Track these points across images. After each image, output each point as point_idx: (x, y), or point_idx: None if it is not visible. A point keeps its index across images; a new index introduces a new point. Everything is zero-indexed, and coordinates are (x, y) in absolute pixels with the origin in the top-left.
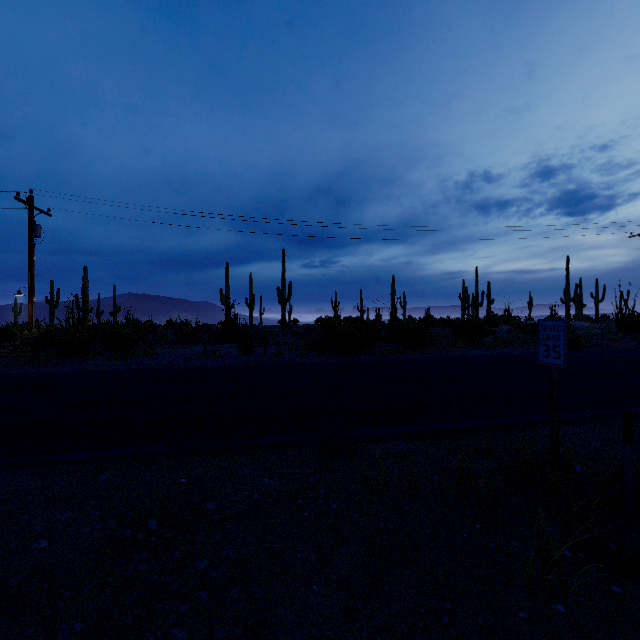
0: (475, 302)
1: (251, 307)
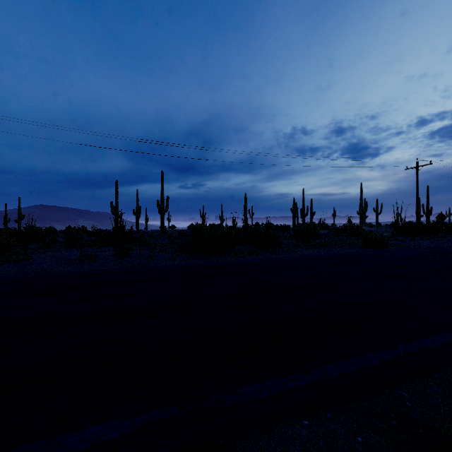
0: (302, 213)
1: (137, 216)
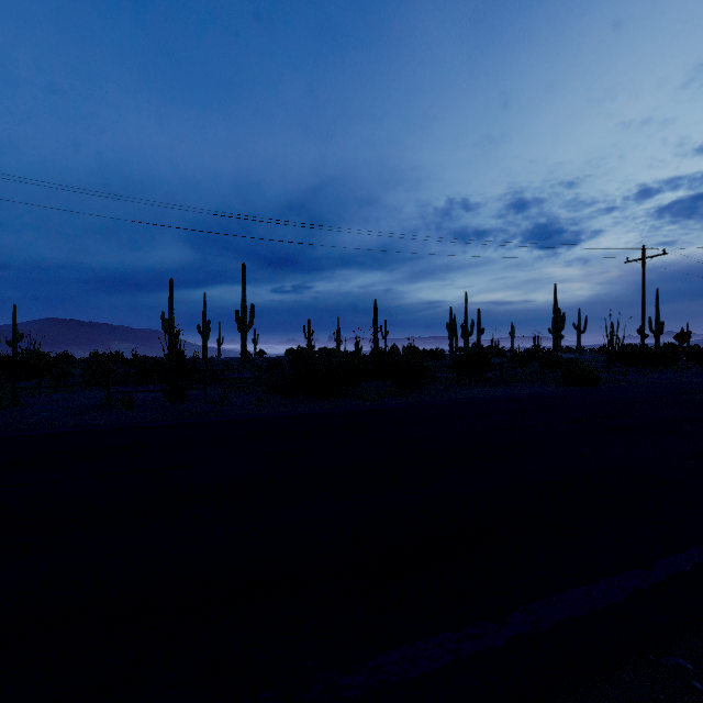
0: (465, 331)
1: (205, 336)
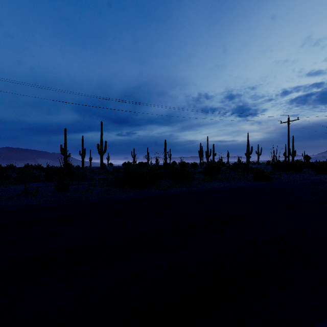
0: (207, 154)
1: (83, 156)
